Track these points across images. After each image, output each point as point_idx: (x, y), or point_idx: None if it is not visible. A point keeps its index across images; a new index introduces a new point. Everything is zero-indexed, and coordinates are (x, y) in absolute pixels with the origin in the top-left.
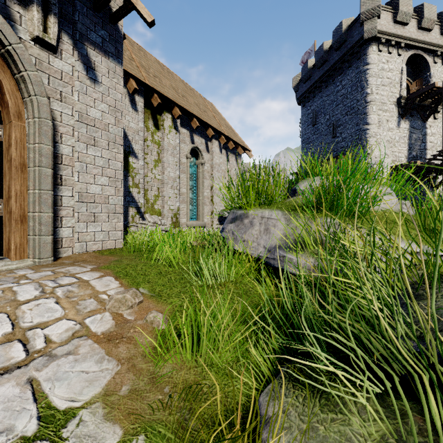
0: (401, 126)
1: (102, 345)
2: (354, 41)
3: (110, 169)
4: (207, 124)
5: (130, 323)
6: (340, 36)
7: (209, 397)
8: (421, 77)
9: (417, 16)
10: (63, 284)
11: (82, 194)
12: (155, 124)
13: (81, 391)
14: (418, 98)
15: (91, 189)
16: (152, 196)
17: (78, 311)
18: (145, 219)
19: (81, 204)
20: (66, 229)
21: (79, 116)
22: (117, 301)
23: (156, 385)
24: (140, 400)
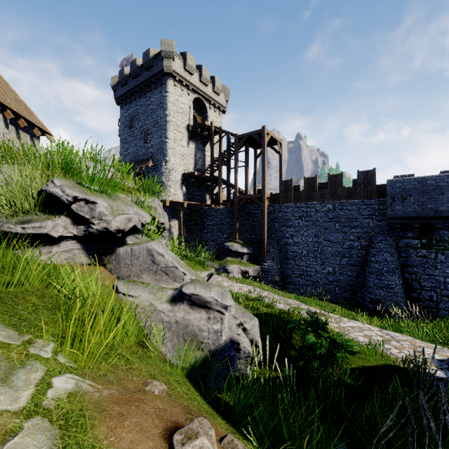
0: (190, 146)
1: None
2: (158, 70)
3: None
4: None
5: None
6: (148, 60)
7: None
8: (204, 116)
9: (199, 72)
10: None
11: None
12: None
13: None
14: (200, 129)
15: None
16: None
17: None
18: None
19: None
20: None
21: None
22: None
23: None
24: None
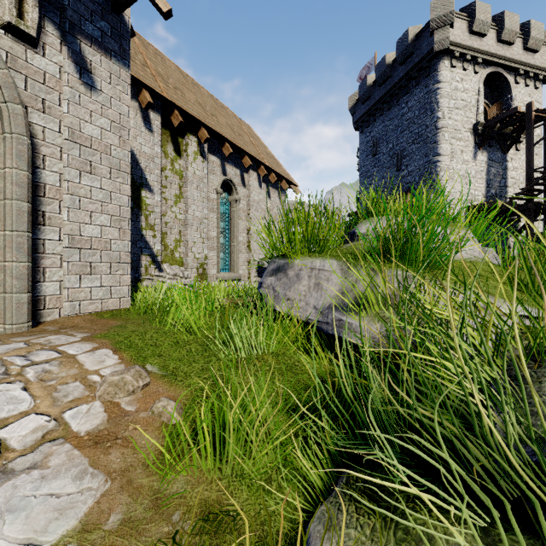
0: (477, 158)
1: (85, 451)
2: (423, 54)
3: (112, 205)
4: (242, 151)
5: (129, 416)
6: (405, 47)
7: (237, 525)
8: (501, 100)
9: (497, 26)
10: (37, 361)
11: (74, 238)
12: (176, 150)
13: (45, 527)
14: (497, 125)
15: (85, 230)
16: (172, 241)
17: (55, 400)
18: (163, 270)
19: (72, 251)
20: (51, 284)
21: (70, 133)
22: (112, 385)
23: (161, 510)
24: (136, 536)
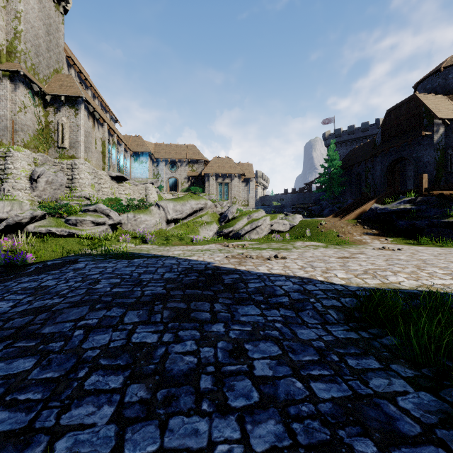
0: None
1: None
2: (373, 133)
3: None
4: None
5: None
6: (366, 127)
7: None
8: None
9: None
10: None
11: None
12: None
13: None
14: None
15: None
16: None
17: None
18: None
19: None
20: None
21: None
22: None
23: None
24: None
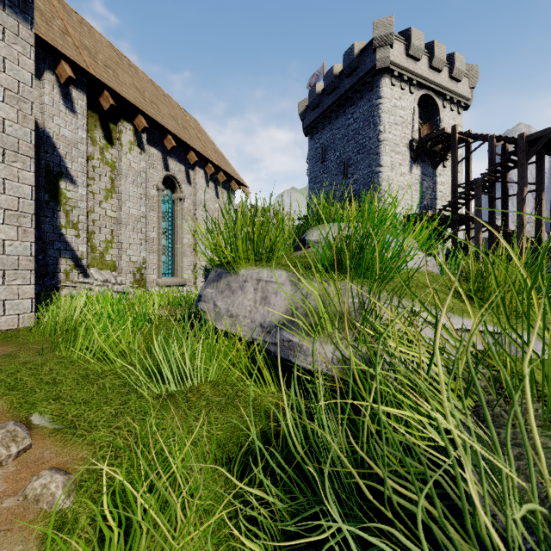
0: (413, 171)
1: None
2: (367, 70)
3: (7, 196)
4: (187, 146)
5: None
6: (351, 60)
7: None
8: (432, 121)
9: (428, 53)
10: None
11: None
12: (106, 137)
13: None
14: (429, 143)
15: None
16: (102, 242)
17: None
18: (89, 275)
19: None
20: None
21: None
22: None
23: None
24: None
